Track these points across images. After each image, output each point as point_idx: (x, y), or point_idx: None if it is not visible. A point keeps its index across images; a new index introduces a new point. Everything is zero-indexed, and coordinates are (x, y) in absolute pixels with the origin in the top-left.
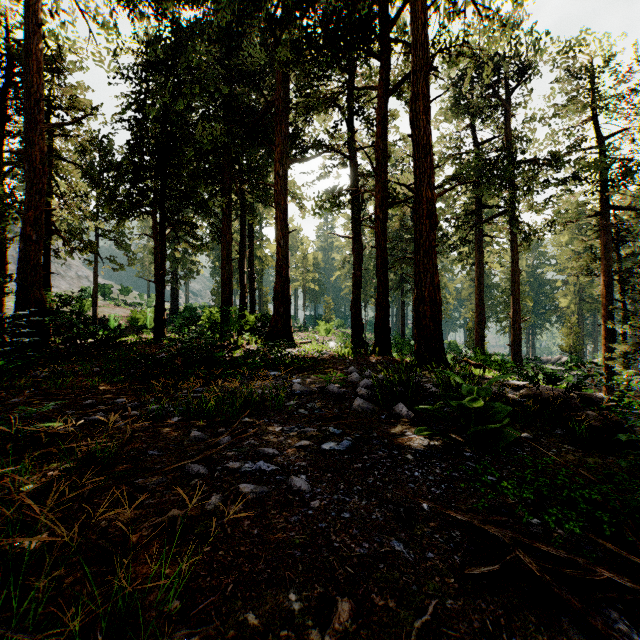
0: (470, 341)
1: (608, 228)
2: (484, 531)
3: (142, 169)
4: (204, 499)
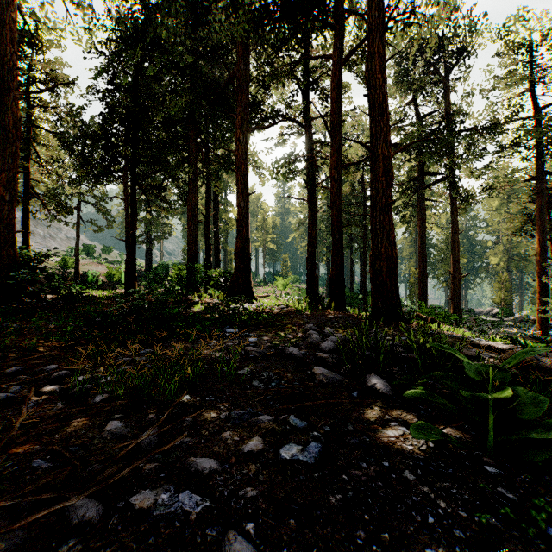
0: (411, 295)
1: (541, 192)
2: None
3: (113, 136)
4: None
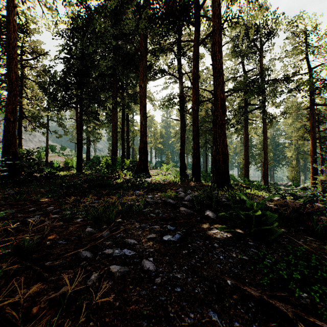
0: (241, 174)
1: (313, 115)
2: (270, 303)
3: (70, 84)
4: (87, 277)
